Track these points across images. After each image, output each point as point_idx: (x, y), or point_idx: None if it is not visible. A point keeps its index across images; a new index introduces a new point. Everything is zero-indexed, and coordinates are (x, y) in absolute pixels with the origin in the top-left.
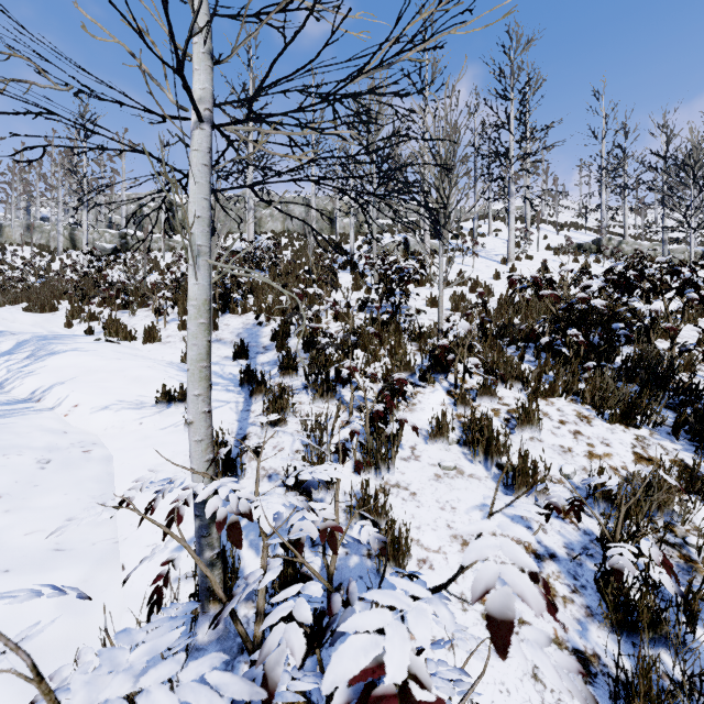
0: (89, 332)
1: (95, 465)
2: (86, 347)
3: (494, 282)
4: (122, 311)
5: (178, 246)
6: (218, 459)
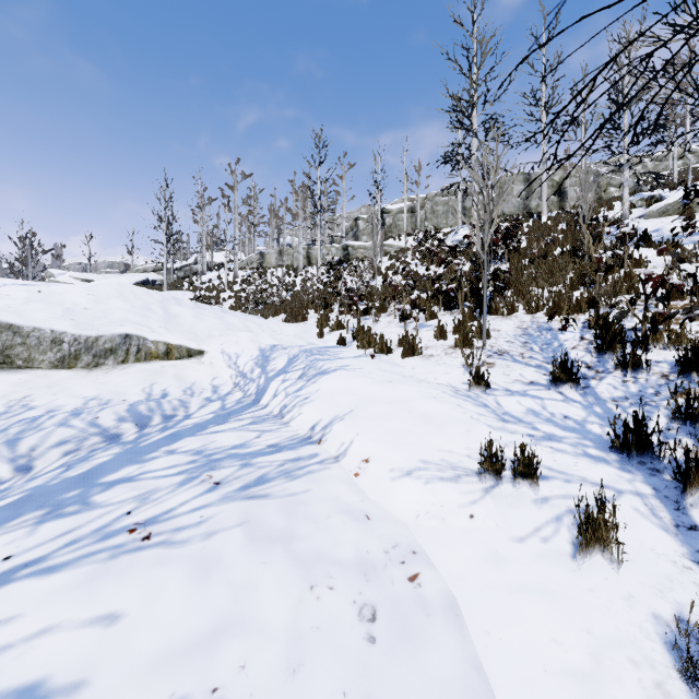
0: (341, 343)
1: (442, 632)
2: (350, 363)
3: None
4: (363, 318)
5: (392, 250)
6: None
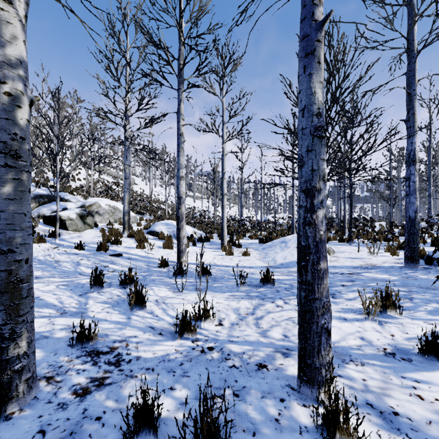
0: None
1: None
2: None
3: (77, 176)
4: None
5: None
6: None
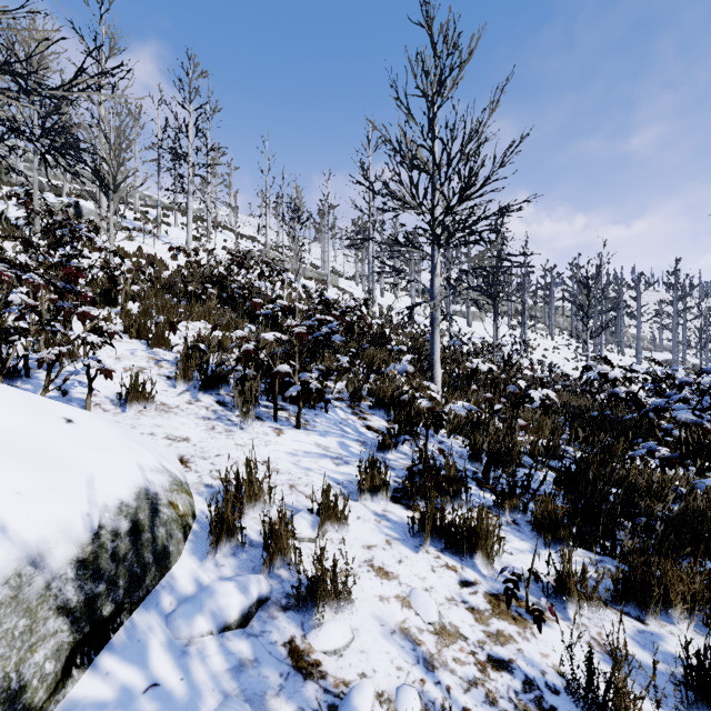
0: None
1: None
2: None
3: (172, 261)
4: None
5: None
6: None
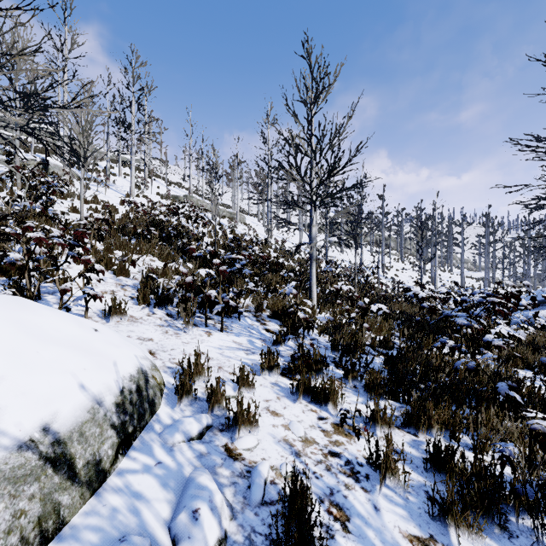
0: None
1: None
2: None
3: (120, 206)
4: None
5: None
6: None
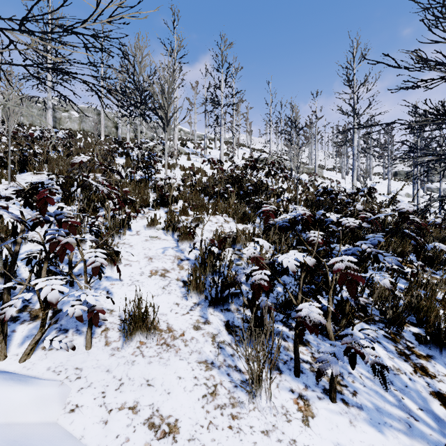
0: None
1: None
2: None
3: (210, 170)
4: None
5: None
6: (7, 231)
